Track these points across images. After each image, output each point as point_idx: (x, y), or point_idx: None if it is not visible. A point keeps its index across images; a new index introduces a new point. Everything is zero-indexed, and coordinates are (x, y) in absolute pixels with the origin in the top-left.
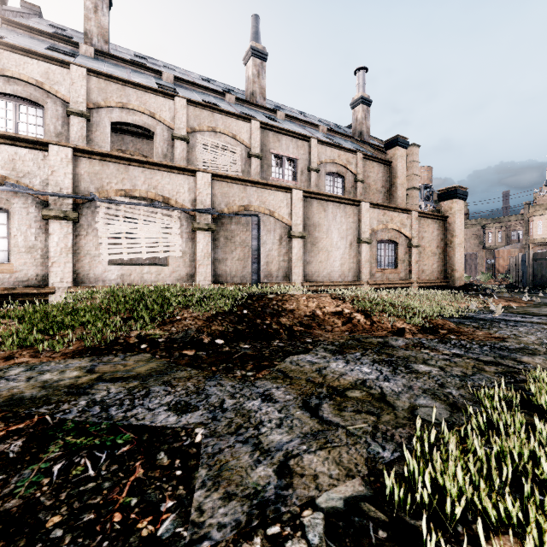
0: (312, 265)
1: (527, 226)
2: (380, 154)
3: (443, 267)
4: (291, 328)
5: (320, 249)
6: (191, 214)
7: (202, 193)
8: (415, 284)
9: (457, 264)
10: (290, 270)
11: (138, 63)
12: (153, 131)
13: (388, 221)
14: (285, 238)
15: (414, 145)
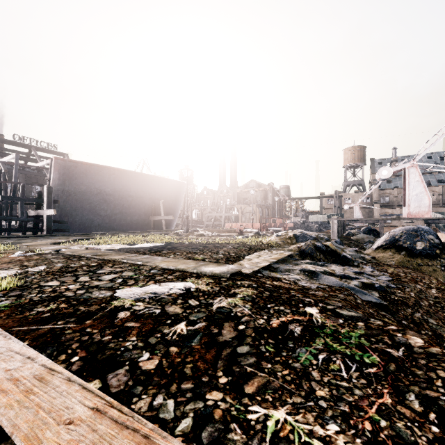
0: None
1: None
2: None
3: None
4: None
5: None
6: None
7: None
8: None
9: None
10: None
11: None
12: None
13: None
14: None
15: None
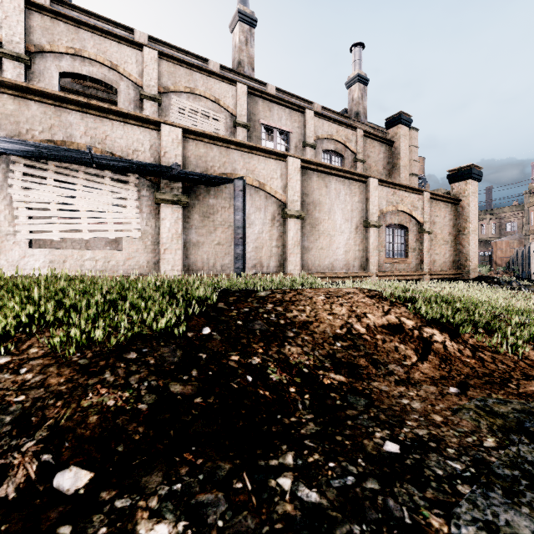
0: (311, 252)
1: (527, 217)
2: (380, 134)
3: (455, 257)
4: (314, 379)
5: (321, 232)
6: (154, 180)
7: (168, 153)
8: (427, 276)
9: (472, 253)
10: (284, 258)
11: (104, 17)
12: (115, 87)
13: (398, 202)
14: (279, 217)
15: (412, 129)
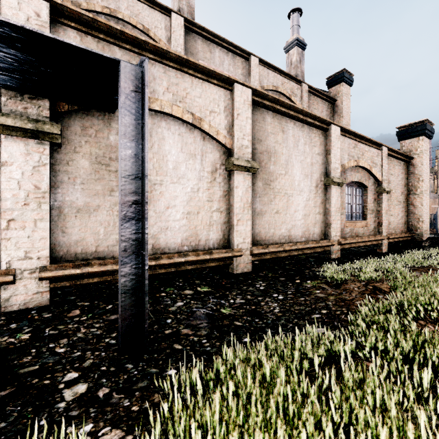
0: (265, 217)
1: None
2: None
3: (406, 218)
4: None
5: (277, 191)
6: None
7: None
8: (385, 240)
9: (424, 214)
10: (230, 227)
11: None
12: None
13: (359, 157)
14: (222, 169)
15: None
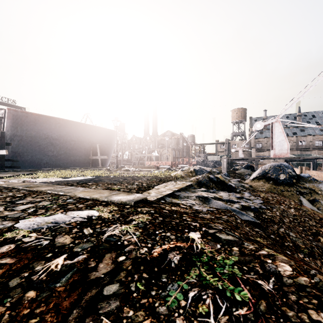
0: None
1: None
2: None
3: None
4: None
5: None
6: None
7: None
8: None
9: None
10: None
11: None
12: None
13: None
14: None
15: None
